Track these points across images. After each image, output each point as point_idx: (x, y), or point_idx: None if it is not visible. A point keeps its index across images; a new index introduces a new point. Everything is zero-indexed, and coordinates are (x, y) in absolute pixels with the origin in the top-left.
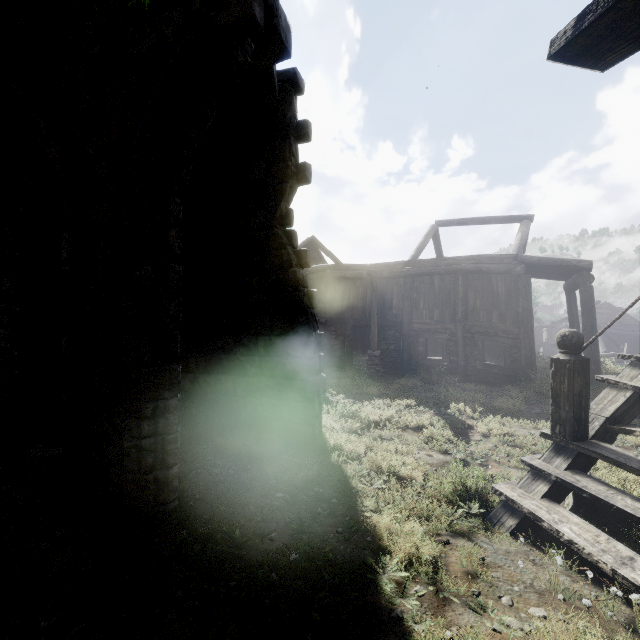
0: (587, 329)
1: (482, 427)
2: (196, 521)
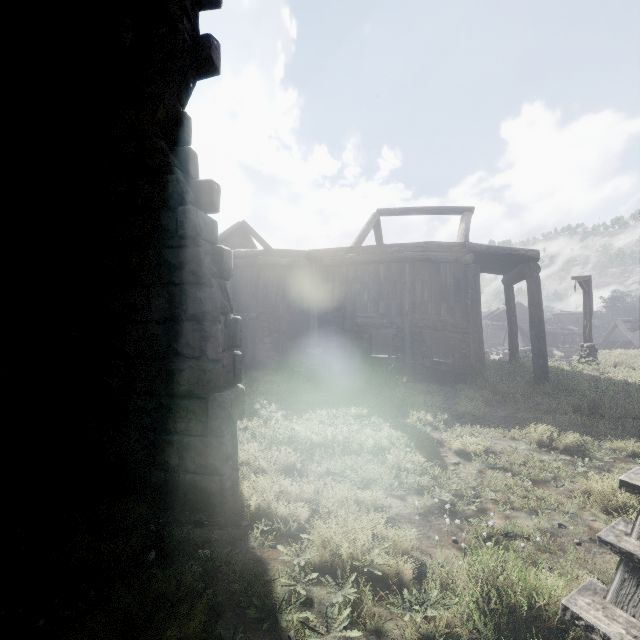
0: (535, 322)
1: (456, 444)
2: None
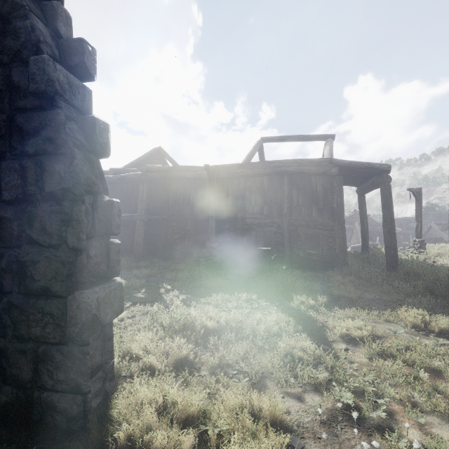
0: (387, 221)
1: (342, 328)
2: None
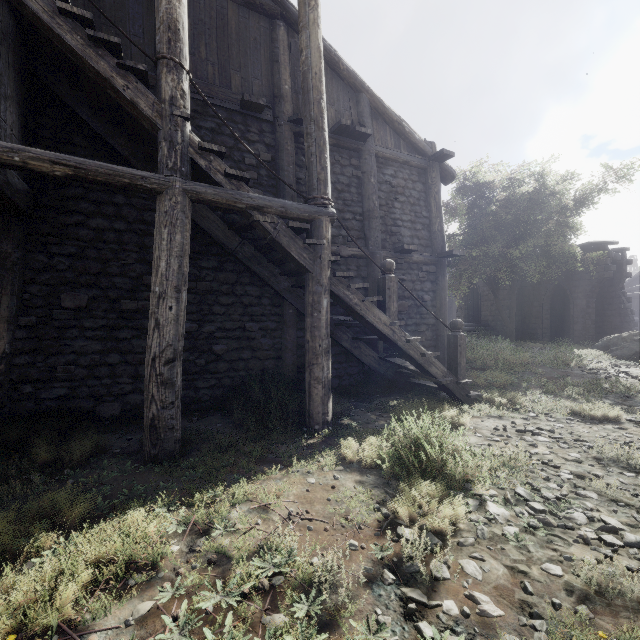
0: None
1: None
2: None
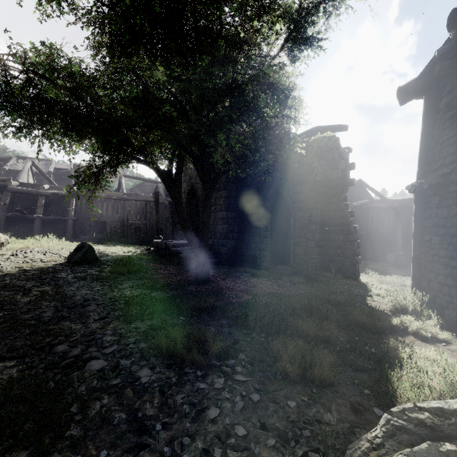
0: None
1: None
2: (325, 281)
